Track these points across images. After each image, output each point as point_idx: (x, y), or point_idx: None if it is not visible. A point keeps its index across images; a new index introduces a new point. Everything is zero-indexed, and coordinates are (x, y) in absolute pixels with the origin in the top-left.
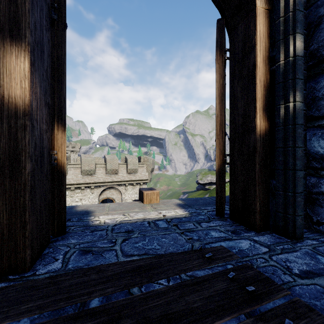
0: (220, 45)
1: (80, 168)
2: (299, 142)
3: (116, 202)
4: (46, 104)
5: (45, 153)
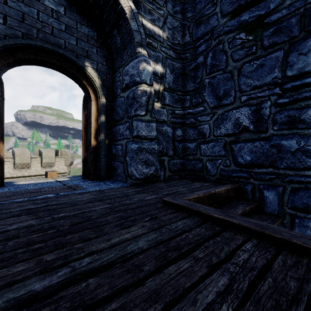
0: (84, 107)
1: None
2: (103, 149)
3: None
4: None
5: None
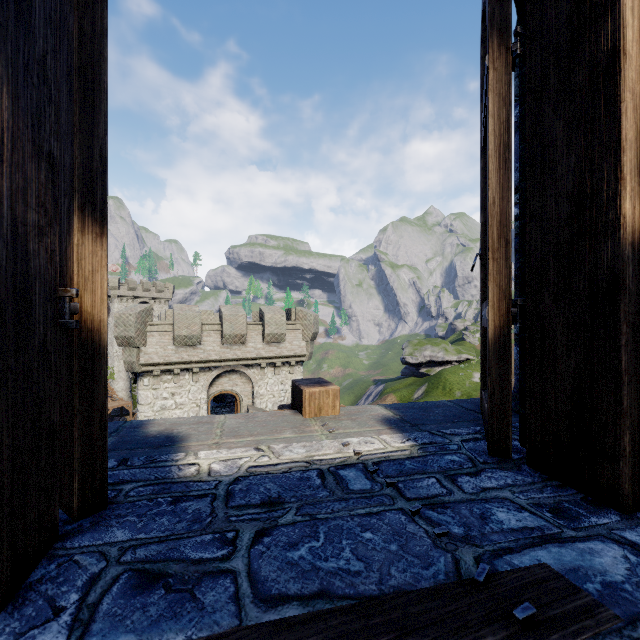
0: (500, 23)
1: (172, 332)
2: None
3: (242, 400)
4: (40, 154)
5: (36, 293)
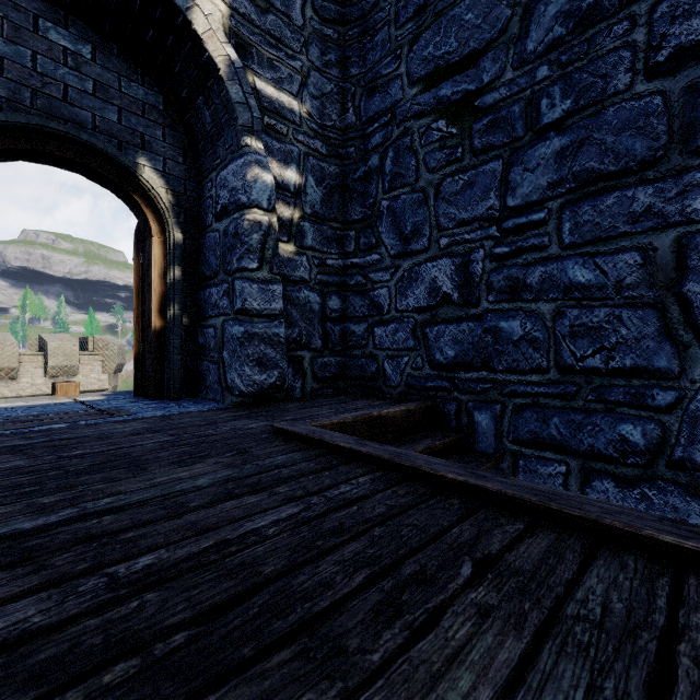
0: (137, 248)
1: None
2: (177, 336)
3: None
4: None
5: None
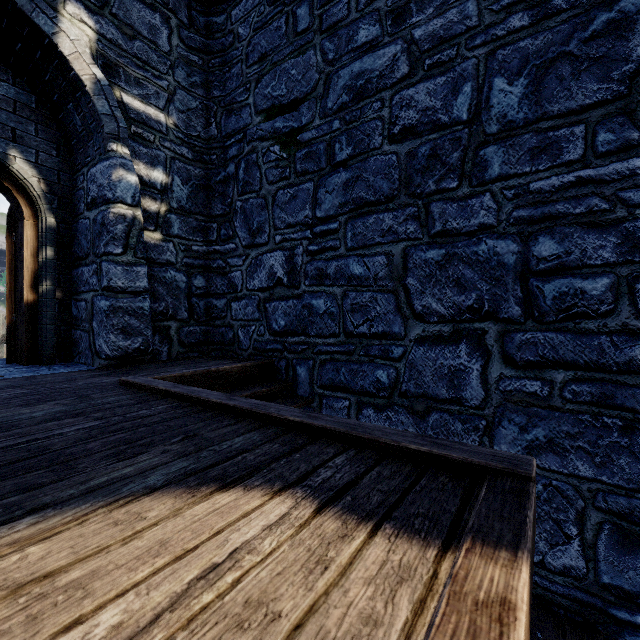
0: (10, 229)
1: None
2: (50, 309)
3: None
4: None
5: None
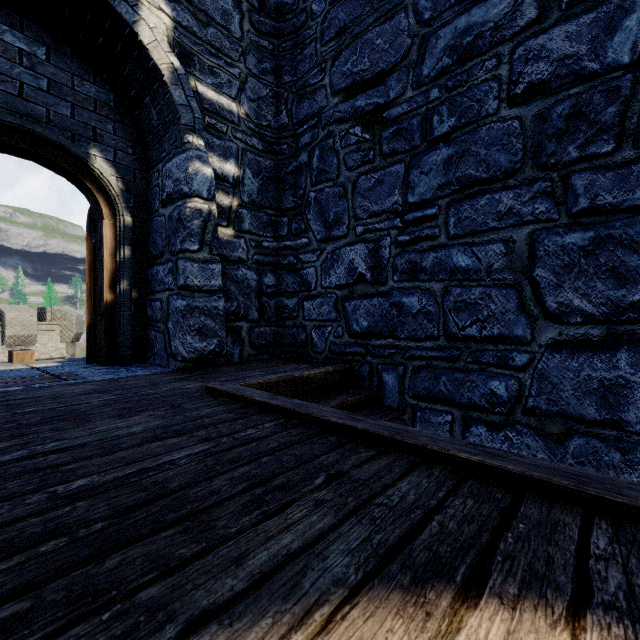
0: (90, 229)
1: None
2: (127, 309)
3: None
4: None
5: None
